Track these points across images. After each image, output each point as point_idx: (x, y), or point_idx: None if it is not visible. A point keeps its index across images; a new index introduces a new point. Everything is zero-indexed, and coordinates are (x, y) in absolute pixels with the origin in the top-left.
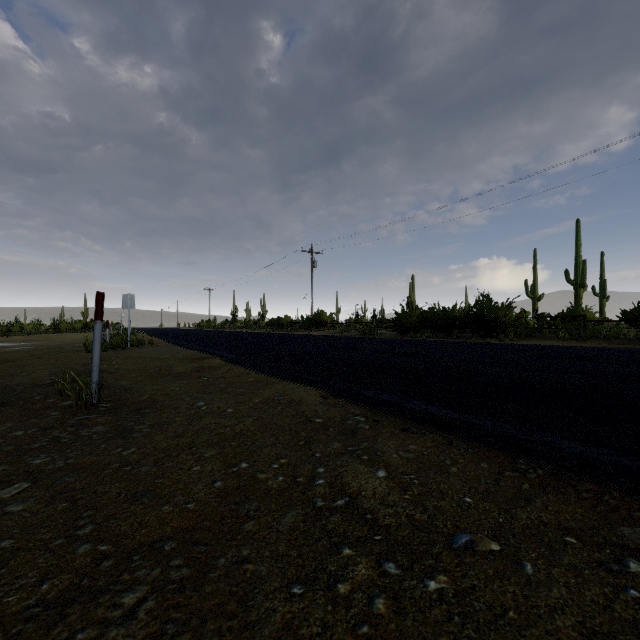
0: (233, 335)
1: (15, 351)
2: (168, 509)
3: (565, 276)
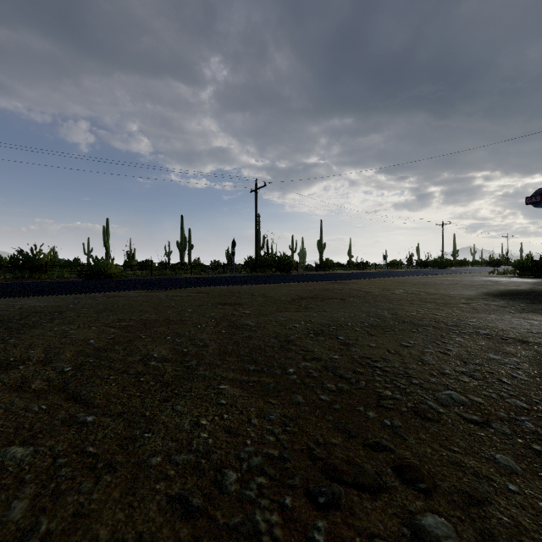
0: None
1: None
2: (6, 312)
3: None
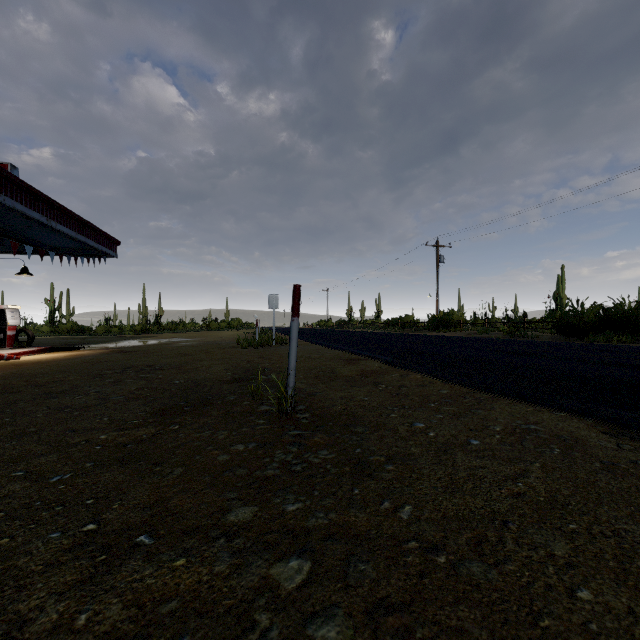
0: (359, 335)
1: (187, 346)
2: None
3: None
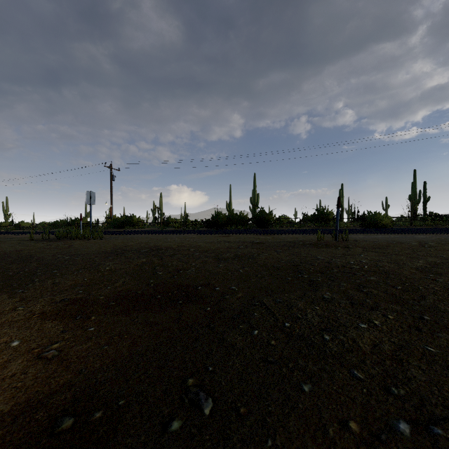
0: None
1: None
2: None
3: (250, 200)
